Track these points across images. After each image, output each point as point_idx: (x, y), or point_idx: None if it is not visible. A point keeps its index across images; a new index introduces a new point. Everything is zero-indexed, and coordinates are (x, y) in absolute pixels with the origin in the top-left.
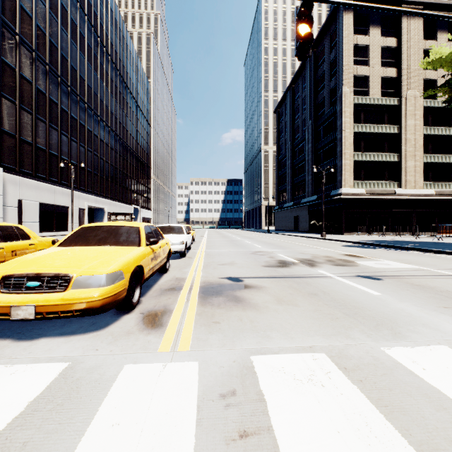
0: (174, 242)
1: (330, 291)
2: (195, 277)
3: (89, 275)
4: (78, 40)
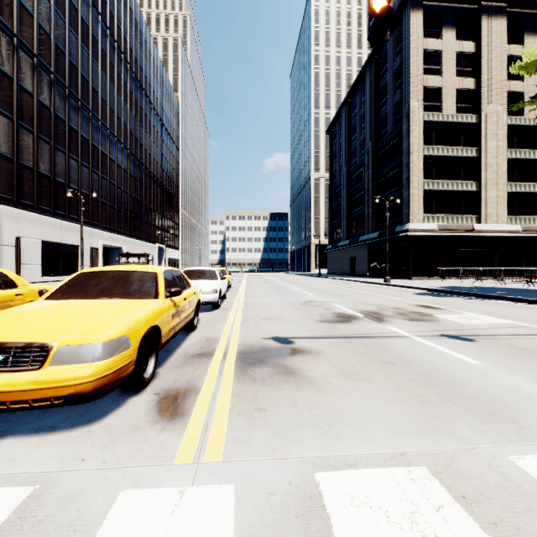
0: (204, 290)
1: (411, 358)
2: (231, 338)
3: (77, 345)
4: (90, 44)
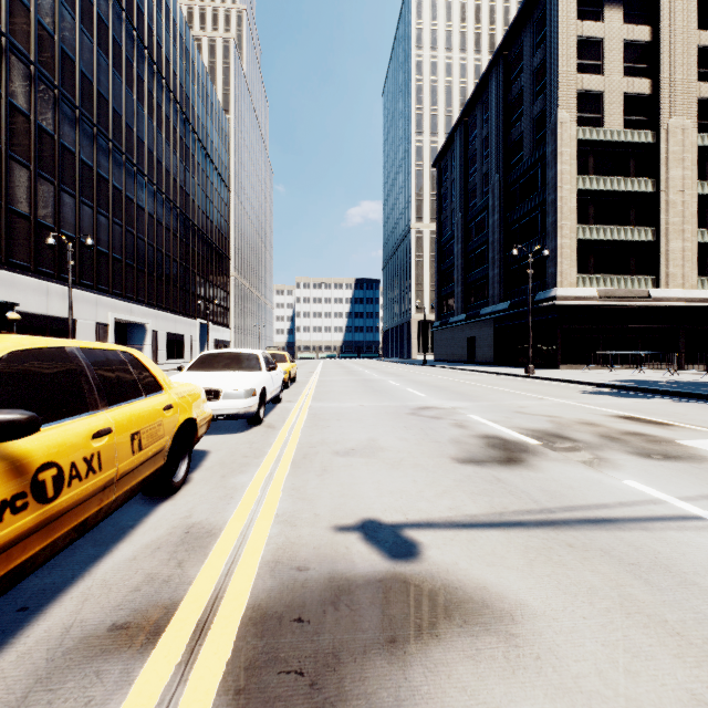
0: (229, 392)
1: None
2: (252, 526)
3: None
4: (94, 29)
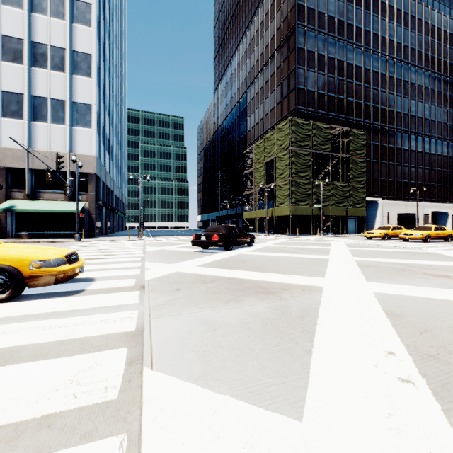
0: None
1: None
2: None
3: (416, 234)
4: (422, 96)
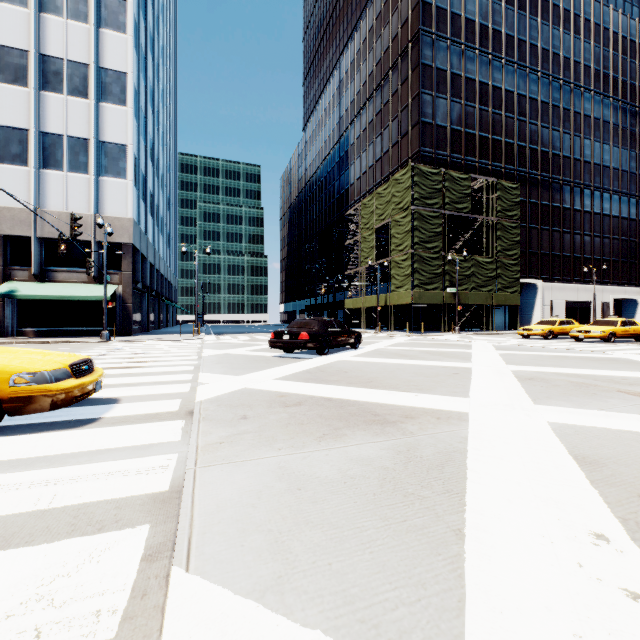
0: None
1: None
2: None
3: (595, 331)
4: (600, 133)
